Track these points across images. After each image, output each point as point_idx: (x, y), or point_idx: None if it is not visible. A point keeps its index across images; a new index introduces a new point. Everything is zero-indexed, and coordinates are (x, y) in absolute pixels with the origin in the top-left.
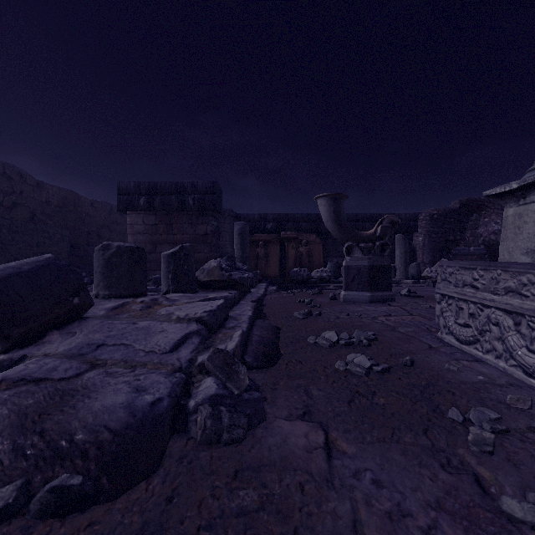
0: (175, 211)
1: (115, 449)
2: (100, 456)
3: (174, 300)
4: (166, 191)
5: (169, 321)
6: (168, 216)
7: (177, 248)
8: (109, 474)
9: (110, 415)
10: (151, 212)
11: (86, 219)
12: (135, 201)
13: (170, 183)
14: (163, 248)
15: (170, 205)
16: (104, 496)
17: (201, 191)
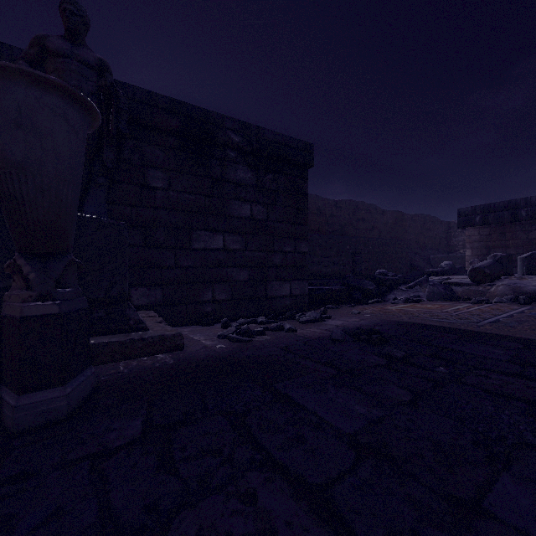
0: (508, 223)
1: (535, 294)
2: (533, 294)
3: (531, 277)
4: (499, 208)
5: (535, 281)
6: (500, 227)
7: (529, 254)
8: (535, 297)
9: (533, 289)
10: (485, 226)
11: (408, 230)
12: (472, 219)
13: (502, 202)
14: (496, 251)
15: (503, 218)
16: (535, 299)
17: (535, 204)
